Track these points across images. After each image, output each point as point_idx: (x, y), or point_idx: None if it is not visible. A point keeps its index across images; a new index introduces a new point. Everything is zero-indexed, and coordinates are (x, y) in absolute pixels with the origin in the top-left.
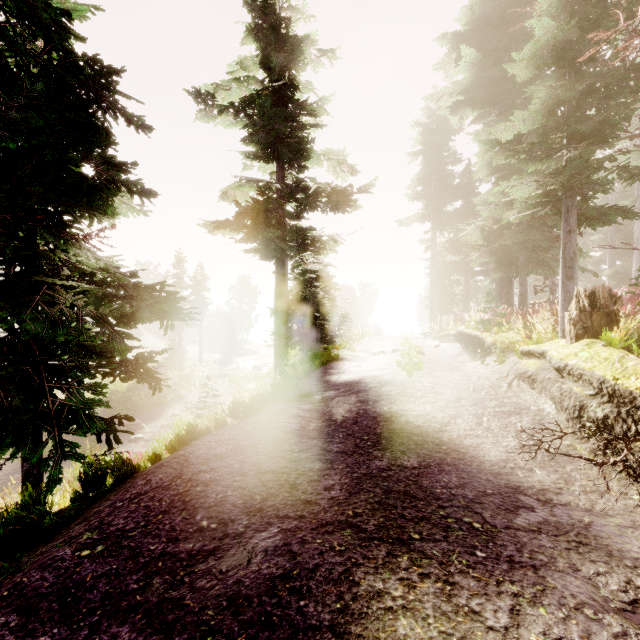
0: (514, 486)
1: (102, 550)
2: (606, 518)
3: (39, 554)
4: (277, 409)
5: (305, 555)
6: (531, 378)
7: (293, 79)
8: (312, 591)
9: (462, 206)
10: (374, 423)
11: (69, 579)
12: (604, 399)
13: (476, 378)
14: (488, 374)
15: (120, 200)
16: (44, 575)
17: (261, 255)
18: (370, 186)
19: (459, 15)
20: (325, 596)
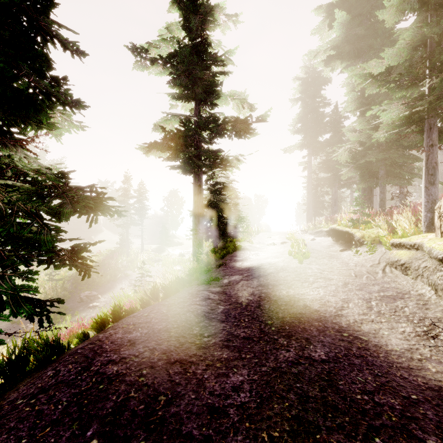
0: (435, 387)
1: None
2: None
3: None
4: (191, 291)
5: None
6: (404, 266)
7: (207, 38)
8: None
9: (331, 136)
10: (275, 307)
11: None
12: None
13: (353, 265)
14: (362, 262)
15: (61, 117)
16: None
17: (183, 171)
18: (265, 116)
19: None
20: None
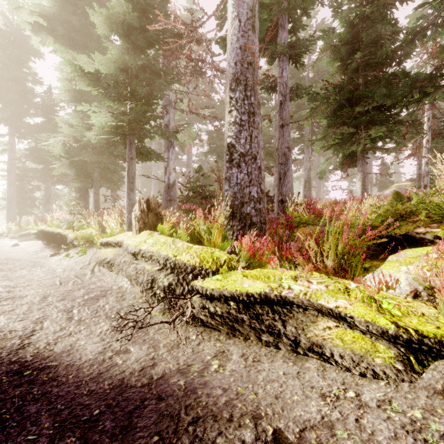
0: (119, 382)
1: None
2: (190, 370)
3: None
4: None
5: None
6: (110, 263)
7: None
8: None
9: (44, 122)
10: None
11: None
12: (168, 271)
13: (62, 271)
14: (73, 265)
15: None
16: None
17: None
18: None
19: None
20: None
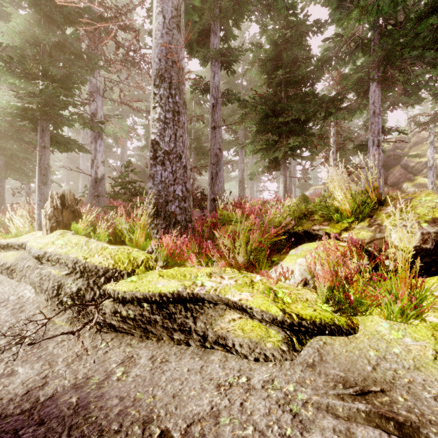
0: None
1: None
2: (89, 383)
3: None
4: None
5: None
6: (10, 269)
7: None
8: None
9: None
10: None
11: None
12: (78, 275)
13: None
14: None
15: None
16: None
17: None
18: None
19: None
20: None
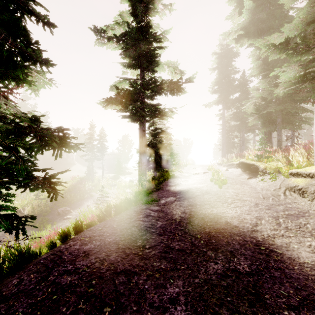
0: None
1: None
2: None
3: None
4: (136, 209)
5: None
6: (301, 190)
7: (149, 21)
8: None
9: (240, 95)
10: (203, 223)
11: None
12: None
13: (260, 189)
14: (267, 187)
15: (37, 76)
16: None
17: (131, 119)
18: (192, 78)
19: None
20: None
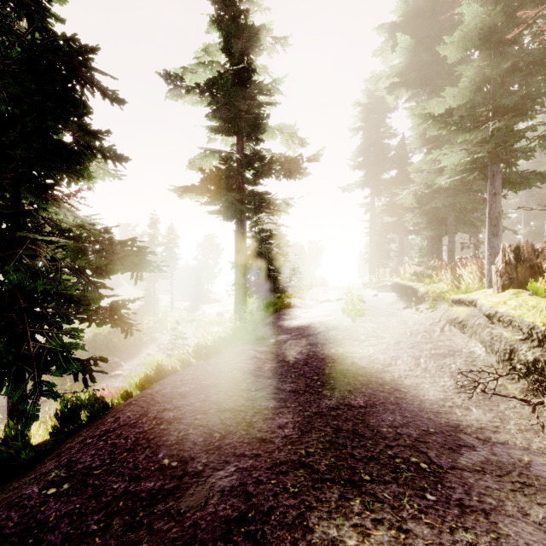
0: (454, 425)
1: (68, 488)
2: (544, 457)
3: (11, 490)
4: (236, 351)
5: (260, 496)
6: (462, 323)
7: (251, 63)
8: (267, 537)
9: (397, 174)
10: (323, 364)
11: (33, 519)
12: (534, 343)
13: (412, 323)
14: (422, 320)
15: (97, 166)
16: (10, 514)
17: (223, 216)
18: (318, 155)
19: (395, 8)
20: (279, 543)
